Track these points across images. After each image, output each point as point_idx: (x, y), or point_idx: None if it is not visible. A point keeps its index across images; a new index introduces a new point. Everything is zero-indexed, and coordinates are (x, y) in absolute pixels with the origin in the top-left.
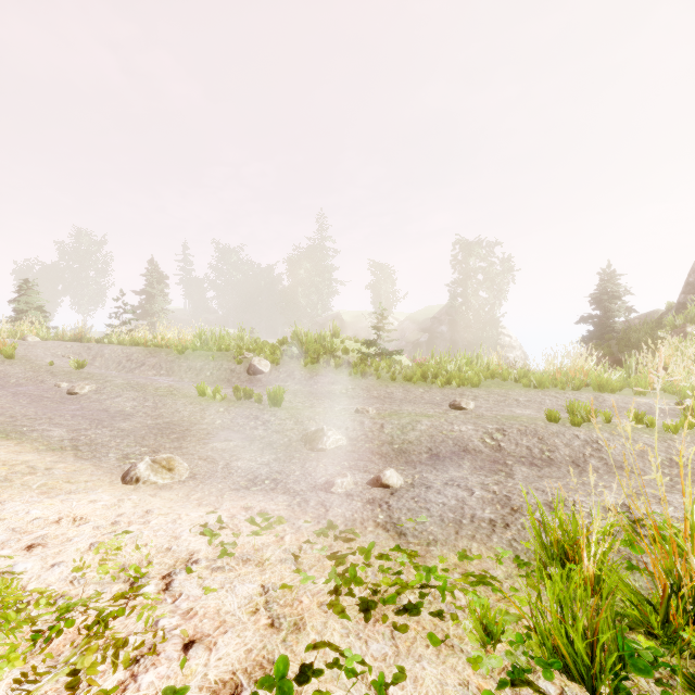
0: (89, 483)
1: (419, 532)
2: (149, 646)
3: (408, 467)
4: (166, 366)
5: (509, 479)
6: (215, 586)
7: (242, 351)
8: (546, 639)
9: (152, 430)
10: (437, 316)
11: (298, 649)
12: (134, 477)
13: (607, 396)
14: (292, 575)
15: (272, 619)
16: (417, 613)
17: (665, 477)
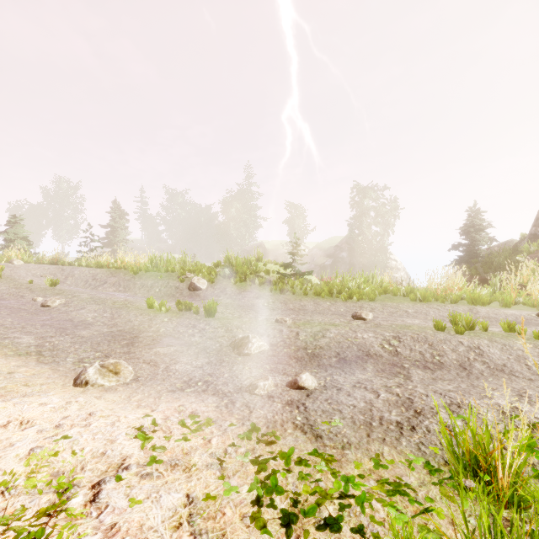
0: (44, 386)
1: (334, 435)
2: None
3: (321, 370)
4: (124, 284)
5: (408, 381)
6: (141, 497)
7: (185, 272)
8: None
9: (107, 337)
10: (338, 245)
11: None
12: (83, 380)
13: (480, 309)
14: (217, 482)
15: (193, 536)
16: (338, 529)
17: None
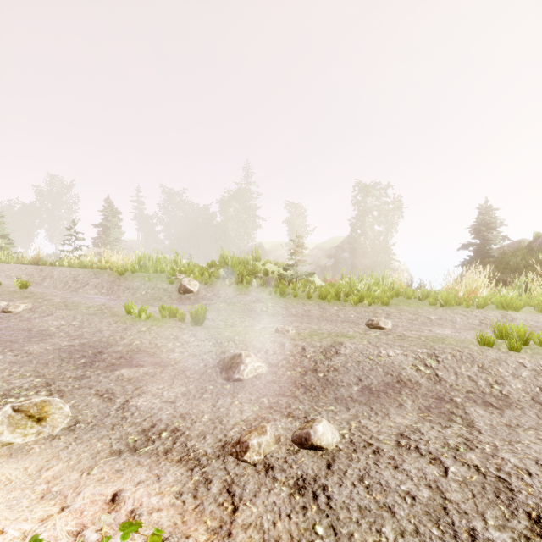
0: None
1: None
2: None
3: (340, 407)
4: (107, 286)
5: (474, 432)
6: None
7: (174, 272)
8: None
9: (62, 354)
10: (340, 245)
11: None
12: None
13: (514, 315)
14: None
15: None
16: None
17: None
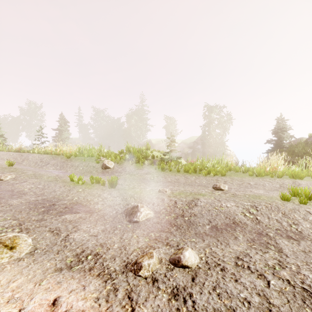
0: None
1: None
2: None
3: (198, 239)
4: (60, 164)
5: (283, 256)
6: None
7: (99, 156)
8: None
9: (30, 205)
10: (196, 141)
11: None
12: None
13: (300, 181)
14: None
15: None
16: None
17: None
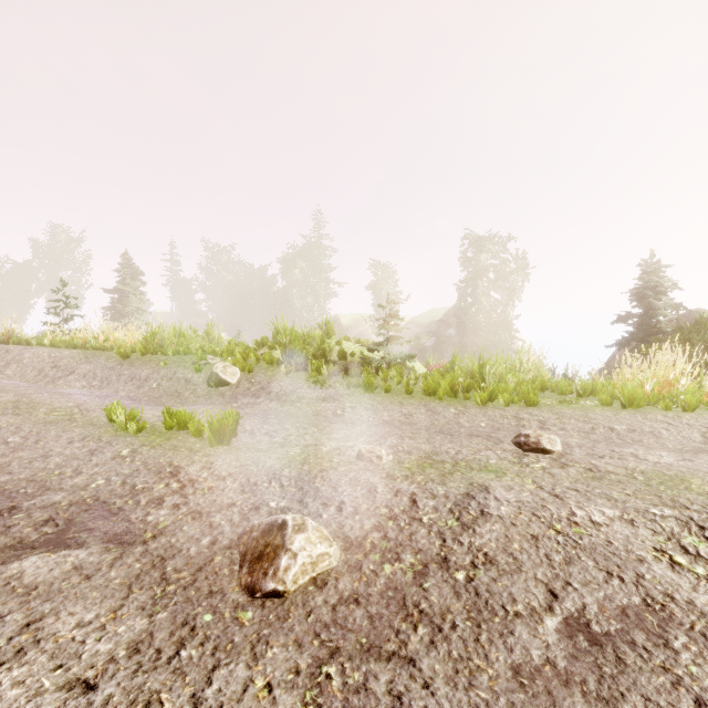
0: None
1: None
2: None
3: None
4: (102, 375)
5: None
6: None
7: (204, 354)
8: None
9: None
10: (443, 318)
11: None
12: None
13: None
14: None
15: None
16: None
17: None
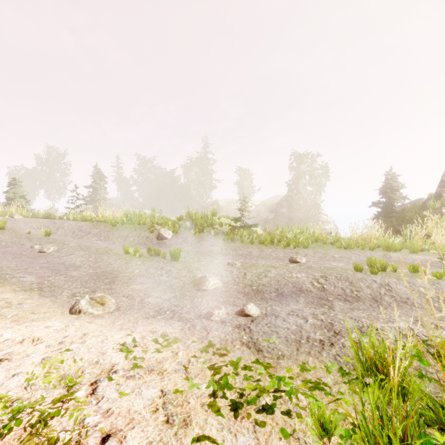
0: (47, 314)
1: (271, 349)
2: (76, 440)
3: (263, 302)
4: (104, 234)
5: (331, 310)
6: (128, 391)
7: (154, 224)
8: (370, 437)
9: (93, 277)
10: (279, 202)
11: (185, 442)
12: (77, 309)
13: (392, 254)
14: (183, 381)
15: (167, 417)
16: (272, 412)
17: (436, 309)
